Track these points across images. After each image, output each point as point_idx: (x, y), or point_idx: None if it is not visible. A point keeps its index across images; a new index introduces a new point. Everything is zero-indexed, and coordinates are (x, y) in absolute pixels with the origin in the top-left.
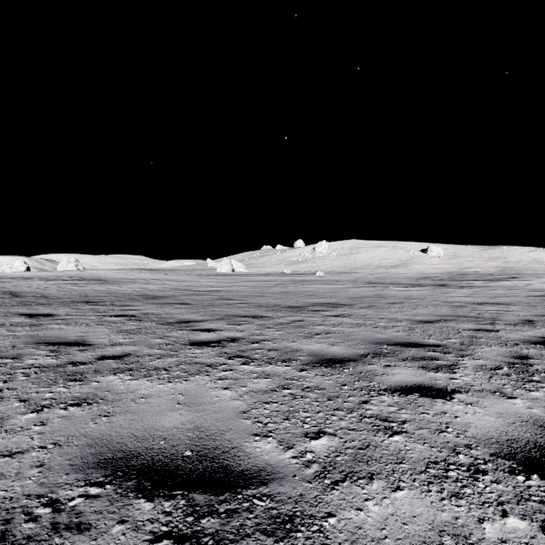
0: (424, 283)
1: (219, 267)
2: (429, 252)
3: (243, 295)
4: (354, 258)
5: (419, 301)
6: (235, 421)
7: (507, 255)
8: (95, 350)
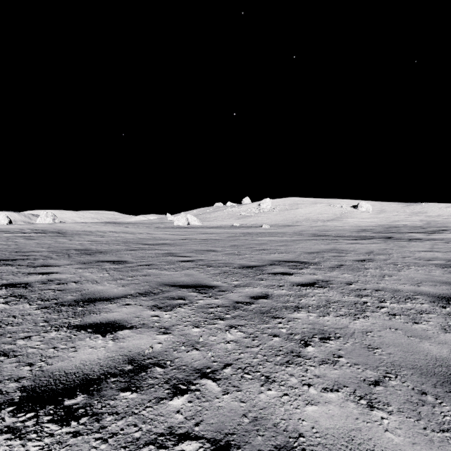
0: (369, 236)
1: (176, 221)
2: (359, 208)
3: (192, 249)
4: (294, 213)
5: (387, 257)
6: None
7: (427, 210)
8: None
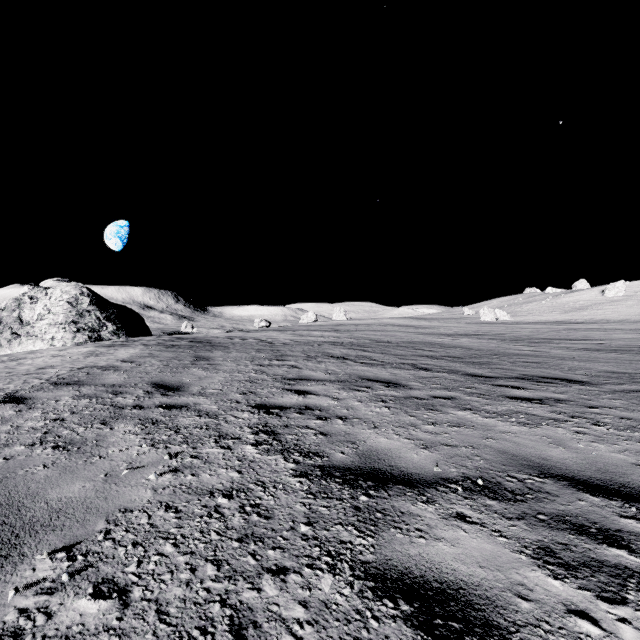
0: None
1: (482, 316)
2: None
3: (527, 335)
4: None
5: None
6: (548, 345)
7: None
8: (501, 341)
